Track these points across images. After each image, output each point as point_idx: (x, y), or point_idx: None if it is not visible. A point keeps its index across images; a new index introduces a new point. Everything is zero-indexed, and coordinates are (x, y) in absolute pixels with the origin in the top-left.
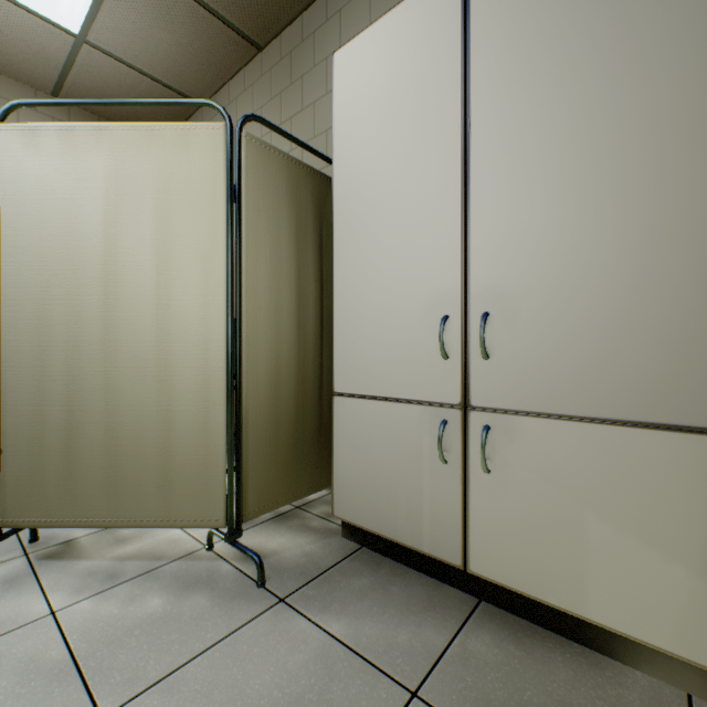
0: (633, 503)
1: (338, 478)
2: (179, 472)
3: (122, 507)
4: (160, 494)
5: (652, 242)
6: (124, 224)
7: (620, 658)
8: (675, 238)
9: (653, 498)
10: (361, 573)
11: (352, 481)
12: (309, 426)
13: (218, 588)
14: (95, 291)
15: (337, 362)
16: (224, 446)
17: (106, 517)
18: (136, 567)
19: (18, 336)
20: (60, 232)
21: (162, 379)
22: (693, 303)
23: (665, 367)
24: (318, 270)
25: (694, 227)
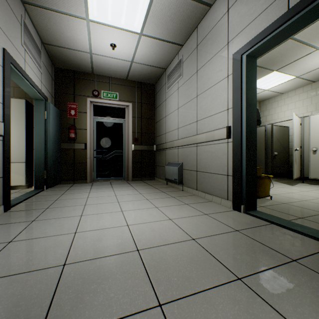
0: (17, 171)
1: None
2: None
3: None
4: None
5: (19, 143)
6: None
7: (16, 189)
8: (21, 143)
9: (19, 170)
10: None
11: None
12: None
13: None
14: None
15: None
16: None
17: None
18: None
19: None
20: None
21: None
22: (23, 150)
23: (20, 156)
24: None
25: (23, 142)
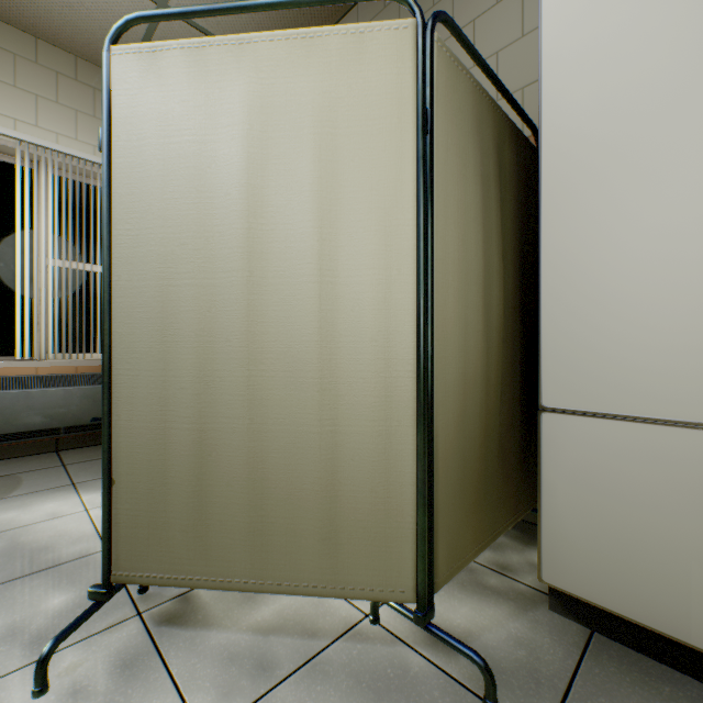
0: None
1: (551, 530)
2: (348, 519)
3: (268, 565)
4: (323, 550)
5: None
6: (272, 172)
7: None
8: None
9: None
10: (634, 691)
11: (582, 536)
12: (490, 451)
13: None
14: (235, 265)
15: (548, 364)
16: (413, 486)
17: (248, 577)
18: (288, 649)
19: (133, 328)
20: (188, 187)
21: (325, 388)
22: None
23: None
24: (500, 238)
25: None
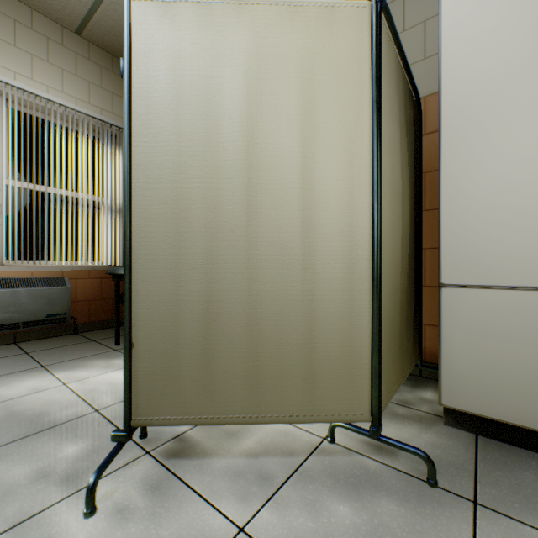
0: None
1: (448, 368)
2: (322, 364)
3: (262, 402)
4: (304, 388)
5: None
6: (265, 104)
7: None
8: None
9: None
10: (516, 466)
11: (472, 370)
12: (401, 318)
13: (390, 489)
14: (238, 173)
15: (446, 254)
16: (369, 337)
17: (245, 413)
18: (277, 465)
19: (150, 221)
20: (198, 111)
21: (306, 267)
22: None
23: None
24: (407, 167)
25: None
